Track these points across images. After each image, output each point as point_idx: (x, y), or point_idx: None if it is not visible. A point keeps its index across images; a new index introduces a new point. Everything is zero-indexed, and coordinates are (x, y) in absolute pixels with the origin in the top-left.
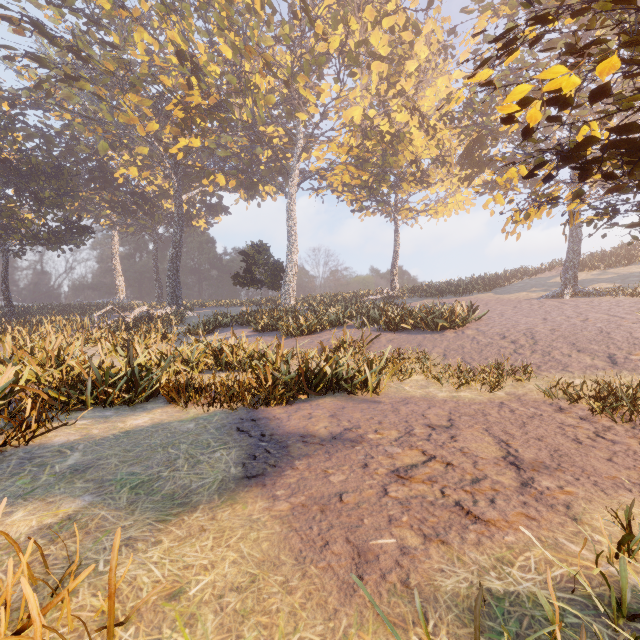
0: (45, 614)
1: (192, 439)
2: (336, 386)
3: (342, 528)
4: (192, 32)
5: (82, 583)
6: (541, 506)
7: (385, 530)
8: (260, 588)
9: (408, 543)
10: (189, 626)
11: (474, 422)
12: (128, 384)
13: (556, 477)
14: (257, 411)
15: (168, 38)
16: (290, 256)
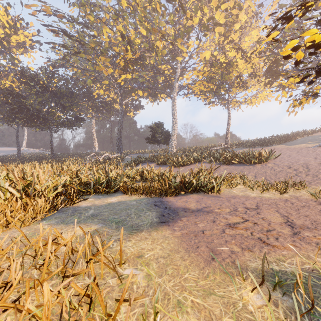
0: (96, 257)
1: (136, 207)
2: (198, 189)
3: (204, 242)
4: (128, 25)
5: (106, 250)
6: (302, 242)
7: (224, 245)
8: (172, 258)
9: (234, 250)
10: (147, 266)
11: (270, 207)
12: (107, 185)
13: (313, 232)
14: (162, 198)
15: (117, 29)
16: (173, 128)
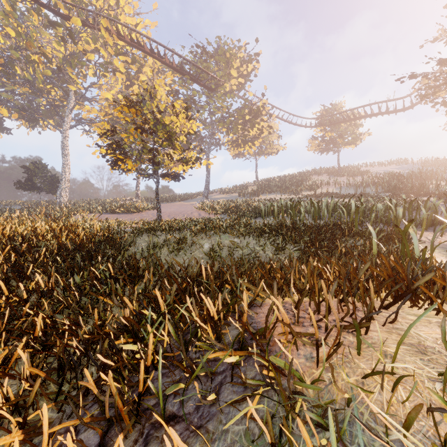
0: None
1: None
2: None
3: None
4: None
5: None
6: None
7: None
8: None
9: None
10: None
11: None
12: None
13: None
14: None
15: None
16: (64, 173)
